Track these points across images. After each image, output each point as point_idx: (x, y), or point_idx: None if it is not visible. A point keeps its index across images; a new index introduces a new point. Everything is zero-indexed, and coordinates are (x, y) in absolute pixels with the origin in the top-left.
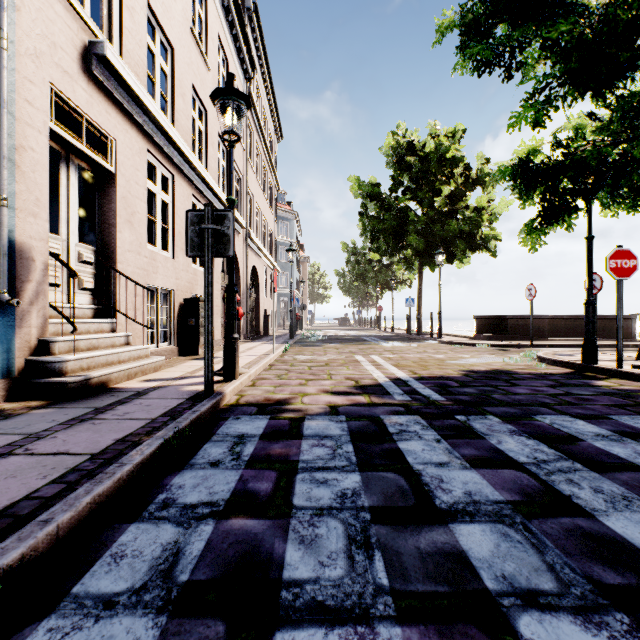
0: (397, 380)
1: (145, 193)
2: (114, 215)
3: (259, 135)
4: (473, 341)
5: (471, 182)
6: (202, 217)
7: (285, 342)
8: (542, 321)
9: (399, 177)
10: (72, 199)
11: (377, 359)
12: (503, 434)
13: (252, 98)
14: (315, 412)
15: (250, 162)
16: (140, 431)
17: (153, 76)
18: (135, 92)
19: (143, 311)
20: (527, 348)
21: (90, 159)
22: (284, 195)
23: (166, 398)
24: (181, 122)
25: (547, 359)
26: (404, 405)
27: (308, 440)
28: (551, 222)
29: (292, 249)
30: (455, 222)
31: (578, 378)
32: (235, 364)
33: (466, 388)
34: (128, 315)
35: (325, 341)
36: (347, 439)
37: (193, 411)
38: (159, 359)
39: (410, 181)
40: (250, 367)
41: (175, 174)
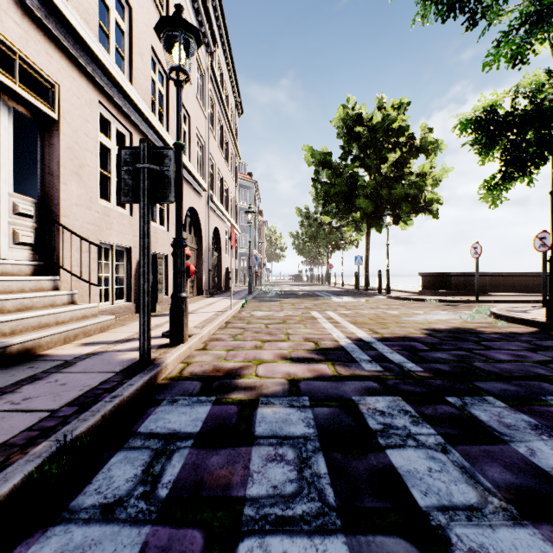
0: (359, 341)
1: (96, 146)
2: (58, 165)
3: (221, 107)
4: (420, 296)
5: (415, 150)
6: (137, 156)
7: (244, 297)
8: (483, 278)
9: (348, 147)
10: (4, 144)
11: (333, 315)
12: (526, 433)
13: (214, 71)
14: (271, 390)
15: (212, 131)
16: (19, 438)
17: (108, 30)
18: (81, 35)
19: (89, 268)
20: (473, 303)
21: (27, 102)
22: (245, 166)
23: (92, 371)
24: (139, 81)
25: (505, 316)
26: (377, 379)
27: (261, 447)
28: (514, 176)
29: (251, 211)
30: (401, 186)
31: (551, 339)
32: (183, 326)
33: (438, 352)
34: (75, 272)
35: (281, 296)
36: (315, 444)
37: (112, 396)
38: (107, 318)
39: (359, 150)
40: (204, 326)
41: (132, 131)
